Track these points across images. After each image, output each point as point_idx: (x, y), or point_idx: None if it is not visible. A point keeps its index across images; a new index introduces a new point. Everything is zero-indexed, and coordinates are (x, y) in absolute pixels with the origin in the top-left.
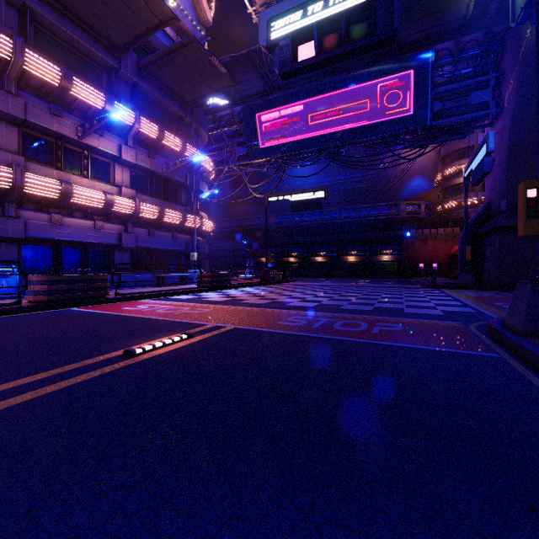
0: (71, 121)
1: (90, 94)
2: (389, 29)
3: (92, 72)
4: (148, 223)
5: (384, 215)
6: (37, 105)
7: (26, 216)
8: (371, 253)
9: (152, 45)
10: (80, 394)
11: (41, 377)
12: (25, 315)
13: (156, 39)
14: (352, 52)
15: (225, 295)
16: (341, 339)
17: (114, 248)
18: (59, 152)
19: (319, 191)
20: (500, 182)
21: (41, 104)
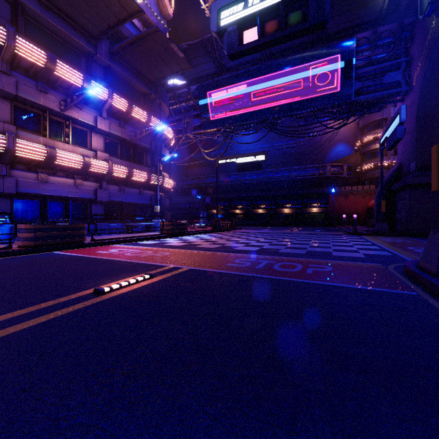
0: (55, 97)
1: (71, 74)
2: (321, 16)
3: (72, 56)
4: (119, 181)
5: (313, 175)
6: (26, 83)
7: (17, 175)
8: (303, 206)
9: (123, 35)
10: (52, 330)
11: (20, 314)
12: (14, 258)
13: (126, 29)
14: (289, 36)
15: (182, 240)
16: (280, 279)
17: (91, 202)
18: (45, 122)
19: (260, 155)
20: (410, 147)
21: (30, 82)
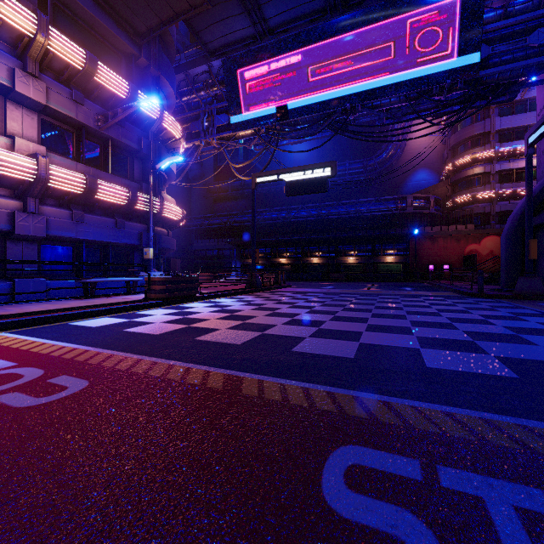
0: None
1: None
2: None
3: None
4: (71, 201)
5: (388, 210)
6: None
7: None
8: (374, 253)
9: None
10: None
11: None
12: None
13: None
14: None
15: (180, 315)
16: None
17: (4, 238)
18: None
19: (324, 168)
20: None
21: None
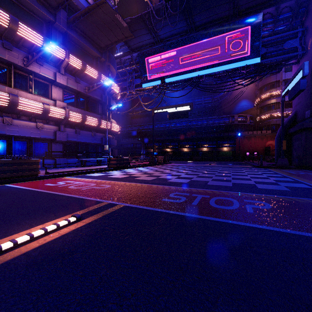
0: (19, 54)
1: (32, 35)
2: None
3: (35, 23)
4: (75, 125)
5: (224, 122)
6: None
7: None
8: (217, 145)
9: (78, 9)
10: None
11: None
12: None
13: (81, 5)
14: None
15: (125, 173)
16: (224, 222)
17: (51, 141)
18: (10, 75)
19: (187, 106)
20: (304, 99)
21: None
